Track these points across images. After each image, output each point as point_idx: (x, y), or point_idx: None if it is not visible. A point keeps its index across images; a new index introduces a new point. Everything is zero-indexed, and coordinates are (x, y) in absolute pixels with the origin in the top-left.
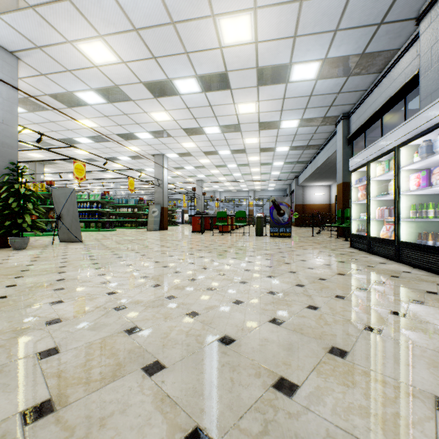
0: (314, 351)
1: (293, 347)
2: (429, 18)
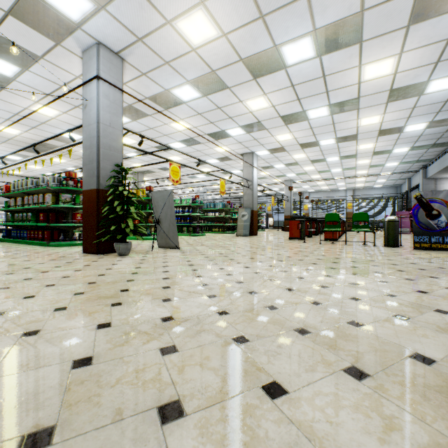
0: None
1: None
2: None
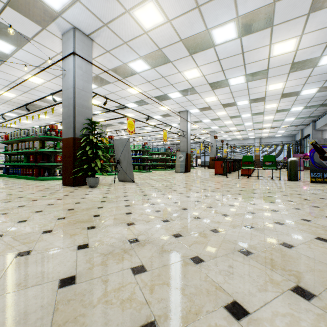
0: None
1: None
2: None
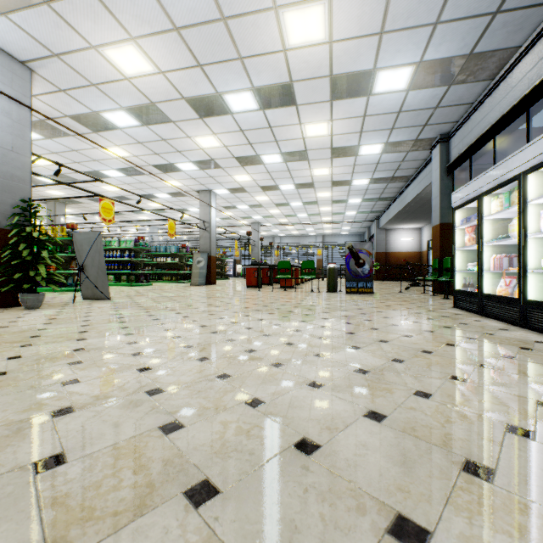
0: (441, 468)
1: (407, 460)
2: None
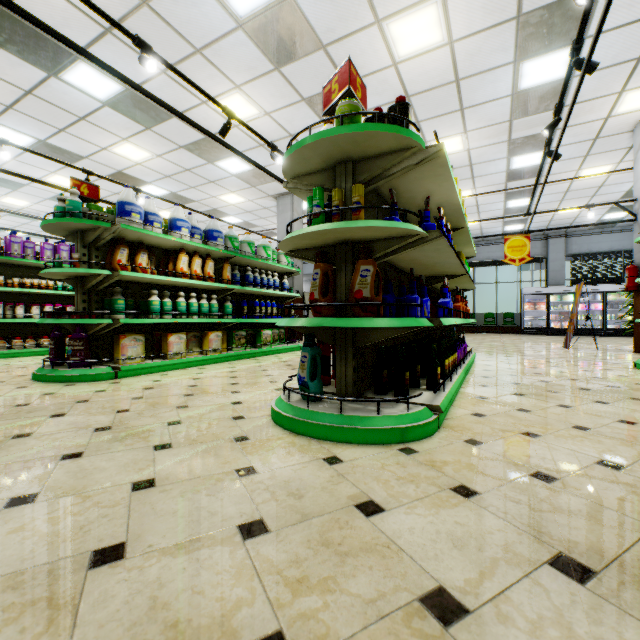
0: None
1: None
2: (554, 241)
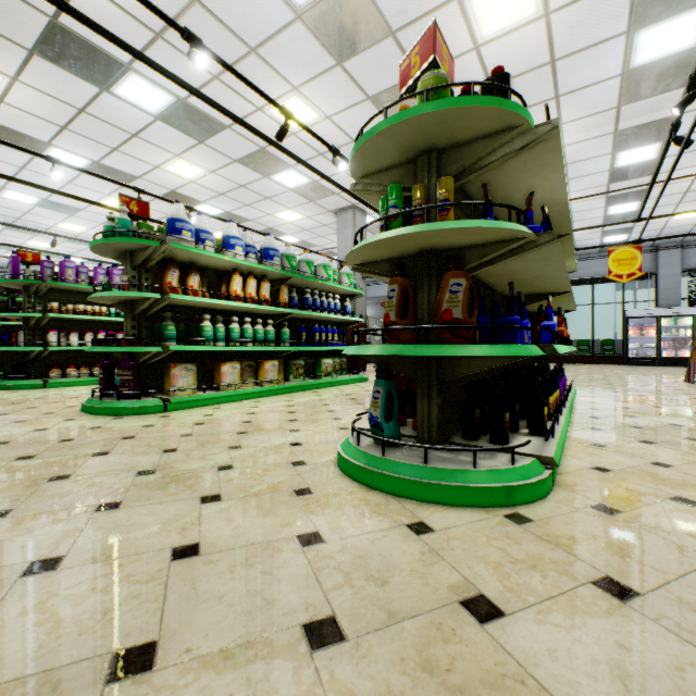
0: None
1: None
2: (666, 253)
